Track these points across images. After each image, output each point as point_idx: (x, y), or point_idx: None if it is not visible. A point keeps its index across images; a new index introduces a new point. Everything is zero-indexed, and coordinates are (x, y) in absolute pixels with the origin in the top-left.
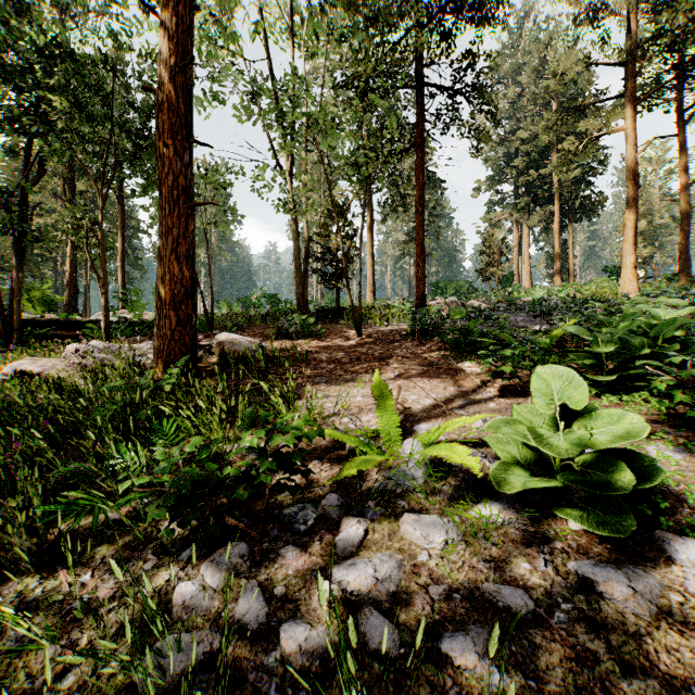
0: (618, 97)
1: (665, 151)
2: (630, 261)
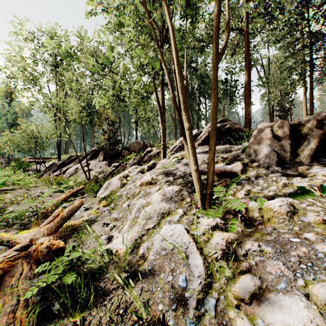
0: None
1: None
2: None
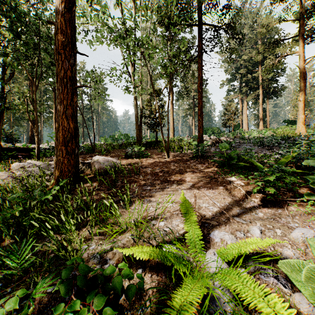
0: (295, 36)
1: (312, 65)
2: (301, 117)
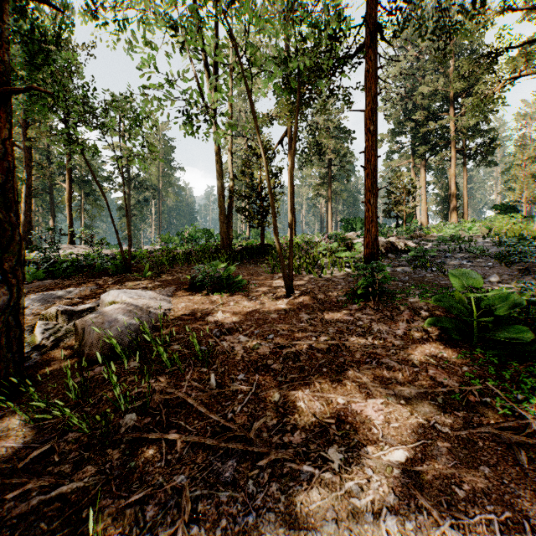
0: (531, 41)
1: None
2: None
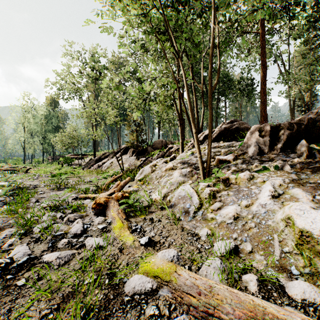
0: None
1: None
2: None
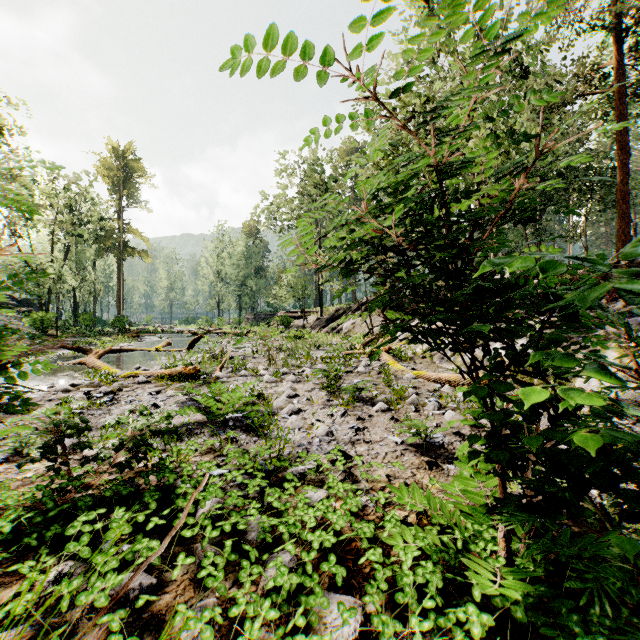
0: None
1: None
2: None
